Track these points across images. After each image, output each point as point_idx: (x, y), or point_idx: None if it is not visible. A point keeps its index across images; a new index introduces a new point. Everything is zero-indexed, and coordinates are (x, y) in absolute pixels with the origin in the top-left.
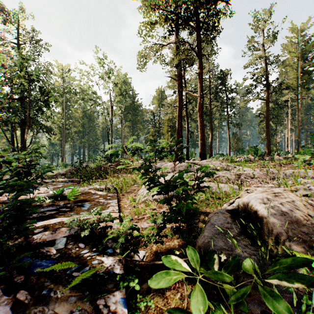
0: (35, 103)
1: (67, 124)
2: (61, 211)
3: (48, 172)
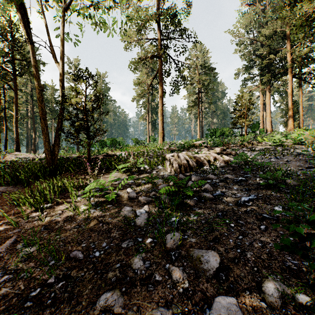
0: None
1: None
2: None
3: None
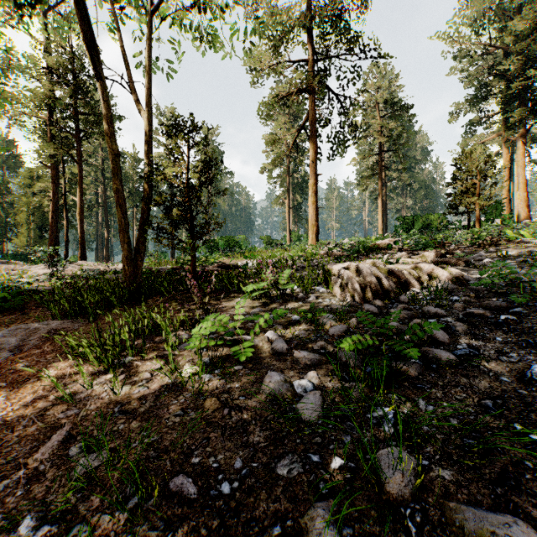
0: None
1: None
2: None
3: None
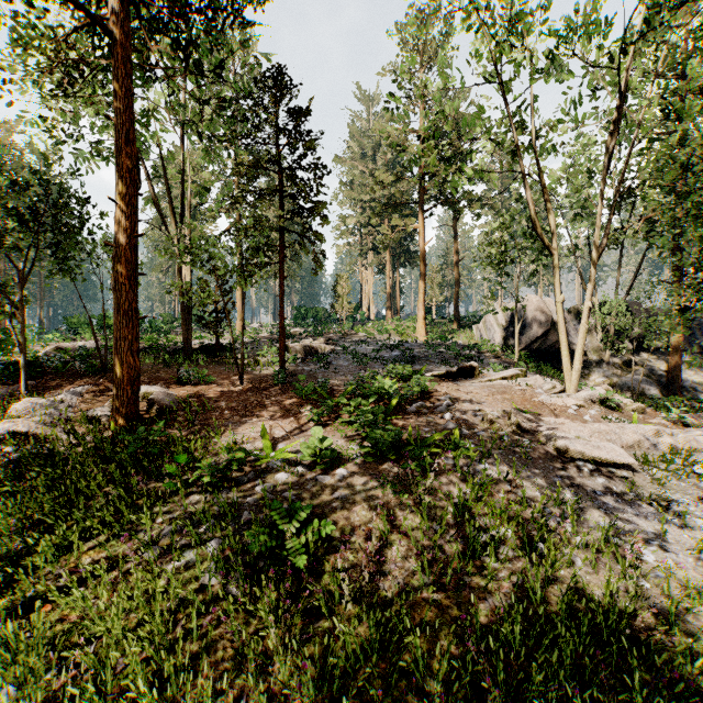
0: None
1: None
2: None
3: None
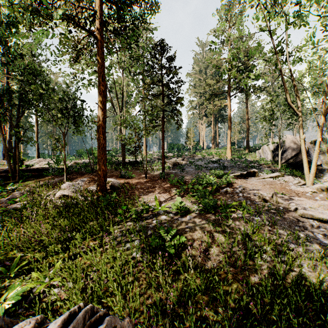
0: None
1: None
2: None
3: None
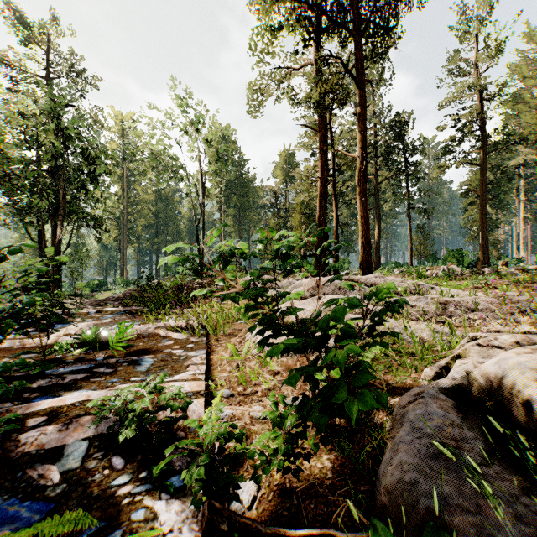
0: (75, 178)
1: (130, 213)
2: (96, 374)
3: (98, 294)
